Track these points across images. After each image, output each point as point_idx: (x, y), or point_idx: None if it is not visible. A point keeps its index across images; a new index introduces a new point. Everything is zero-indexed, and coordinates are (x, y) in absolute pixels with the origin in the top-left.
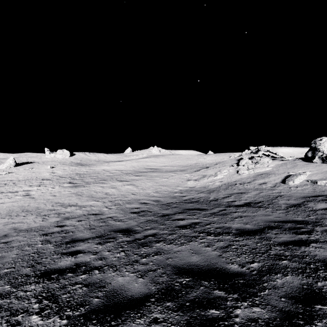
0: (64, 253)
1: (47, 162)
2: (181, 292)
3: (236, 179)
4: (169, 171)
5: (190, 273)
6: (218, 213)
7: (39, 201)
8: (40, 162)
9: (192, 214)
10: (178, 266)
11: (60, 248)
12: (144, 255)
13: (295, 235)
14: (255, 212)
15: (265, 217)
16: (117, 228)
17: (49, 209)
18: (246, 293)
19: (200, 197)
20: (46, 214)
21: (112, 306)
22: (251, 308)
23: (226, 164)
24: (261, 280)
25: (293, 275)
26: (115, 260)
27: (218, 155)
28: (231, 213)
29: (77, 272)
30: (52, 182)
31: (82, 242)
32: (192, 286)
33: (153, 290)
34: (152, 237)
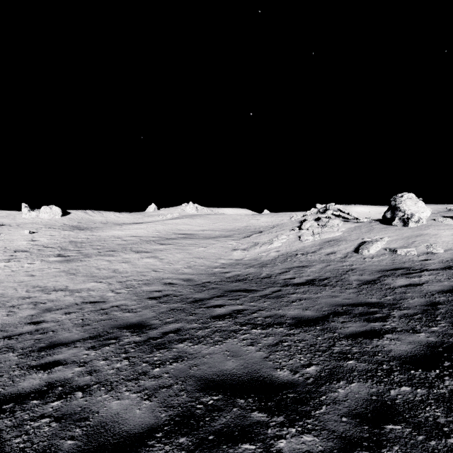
0: (33, 366)
1: (24, 224)
2: (203, 419)
3: (297, 248)
4: (209, 237)
5: (221, 387)
6: (271, 295)
7: (6, 284)
8: (13, 224)
9: (236, 298)
10: (205, 378)
11: (28, 358)
12: (157, 363)
13: (367, 324)
14: (319, 293)
15: (332, 300)
16: (124, 323)
17: (21, 297)
18: (295, 413)
19: (248, 274)
20: (15, 304)
21: (93, 452)
22: (300, 436)
23: (285, 228)
24: (318, 392)
25: (360, 381)
26: (112, 374)
27: (276, 215)
28: (288, 295)
29: (48, 397)
30: (30, 254)
31: (65, 347)
32: (222, 408)
33: (162, 419)
34: (174, 334)
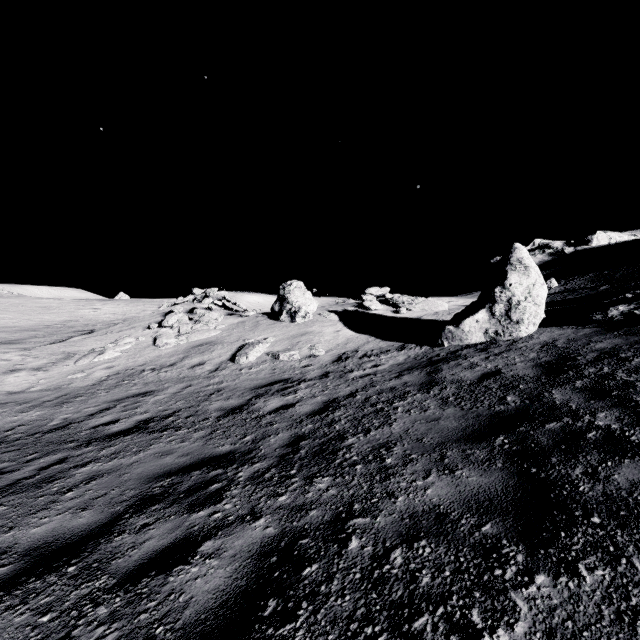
0: None
1: None
2: None
3: (147, 359)
4: None
5: None
6: (29, 480)
7: None
8: None
9: None
10: None
11: None
12: None
13: (186, 518)
14: (143, 451)
15: (156, 464)
16: None
17: None
18: None
19: (17, 426)
20: None
21: None
22: None
23: (138, 324)
24: None
25: None
26: None
27: (136, 302)
28: (74, 469)
29: None
30: None
31: None
32: None
33: None
34: None
